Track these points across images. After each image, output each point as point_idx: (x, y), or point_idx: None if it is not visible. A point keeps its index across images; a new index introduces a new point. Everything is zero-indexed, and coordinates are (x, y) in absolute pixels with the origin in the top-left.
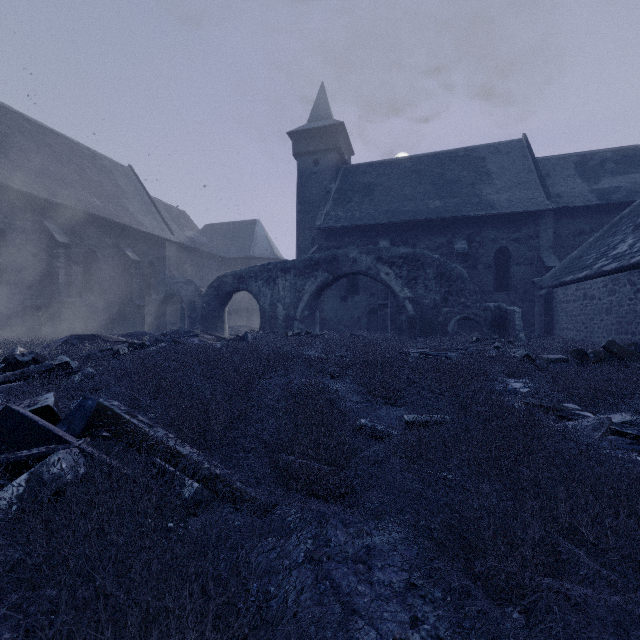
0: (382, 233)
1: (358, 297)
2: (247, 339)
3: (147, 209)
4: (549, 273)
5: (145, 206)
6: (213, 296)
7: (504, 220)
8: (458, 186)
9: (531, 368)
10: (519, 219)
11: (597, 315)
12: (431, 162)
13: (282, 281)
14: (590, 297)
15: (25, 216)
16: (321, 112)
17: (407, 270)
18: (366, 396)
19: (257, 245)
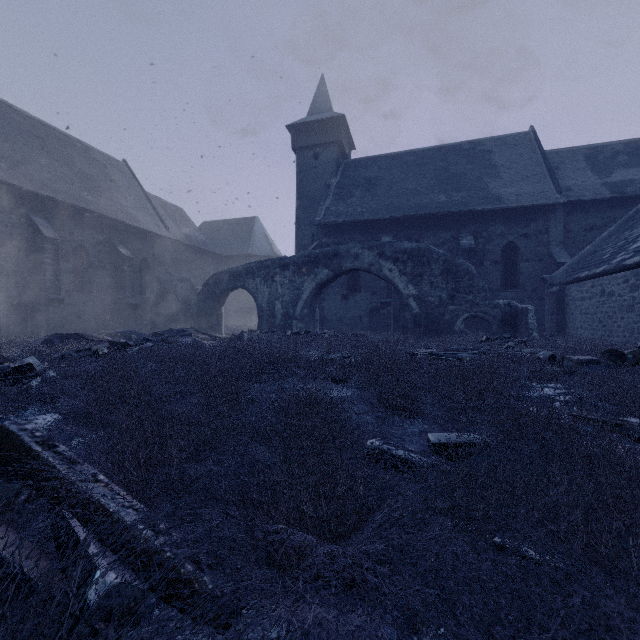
0: (384, 229)
1: (359, 295)
2: (243, 338)
3: (141, 205)
4: (560, 269)
5: (139, 201)
6: (209, 294)
7: (512, 214)
8: (463, 180)
9: (560, 371)
10: (528, 213)
11: (617, 313)
12: (435, 156)
13: (280, 278)
14: (608, 294)
15: (10, 209)
16: (321, 105)
17: (412, 266)
18: (375, 405)
19: (256, 243)
